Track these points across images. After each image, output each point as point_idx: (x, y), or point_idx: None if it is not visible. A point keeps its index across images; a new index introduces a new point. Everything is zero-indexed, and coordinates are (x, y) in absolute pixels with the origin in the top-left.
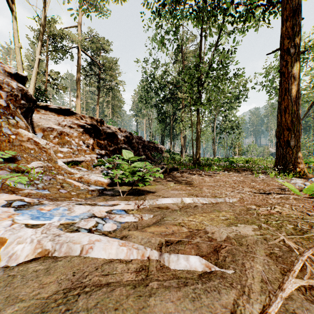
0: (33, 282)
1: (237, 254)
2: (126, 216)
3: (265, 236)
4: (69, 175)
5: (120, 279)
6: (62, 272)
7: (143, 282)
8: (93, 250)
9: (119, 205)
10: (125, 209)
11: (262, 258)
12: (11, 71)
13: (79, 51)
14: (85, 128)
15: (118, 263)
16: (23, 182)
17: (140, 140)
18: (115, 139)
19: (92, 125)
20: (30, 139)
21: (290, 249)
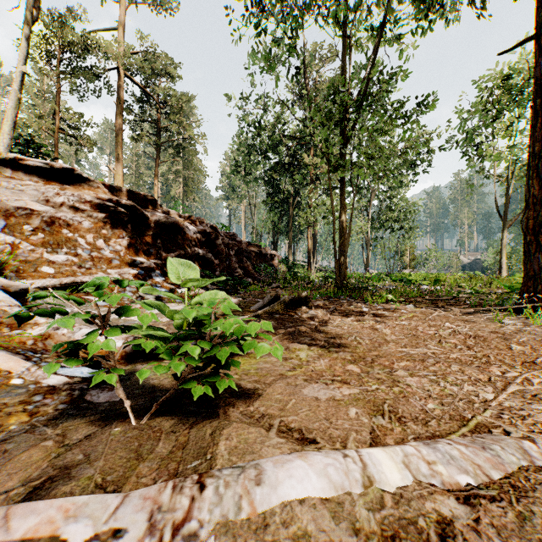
0: None
1: None
2: None
3: None
4: (9, 331)
5: None
6: None
7: None
8: None
9: None
10: None
11: None
12: None
13: (120, 75)
14: (109, 211)
15: None
16: None
17: (232, 239)
18: (180, 237)
19: (126, 207)
20: None
21: None
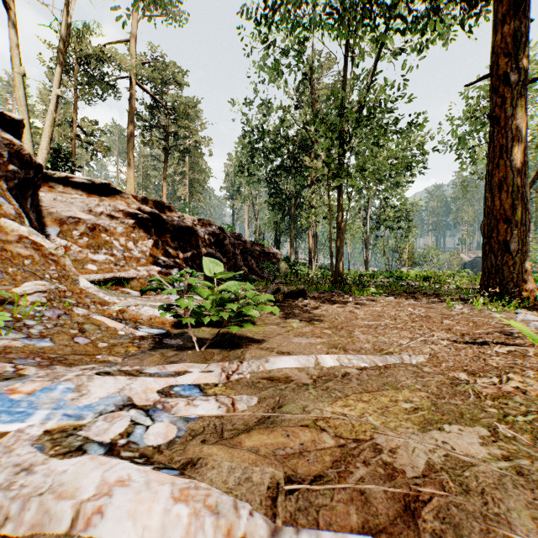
0: None
1: (466, 526)
2: (201, 403)
3: (517, 462)
4: (101, 306)
5: None
6: None
7: None
8: (104, 519)
9: (189, 375)
10: (201, 384)
11: None
12: None
13: (131, 85)
14: (137, 218)
15: None
16: None
17: (237, 239)
18: (193, 239)
19: (151, 214)
20: (24, 238)
21: None
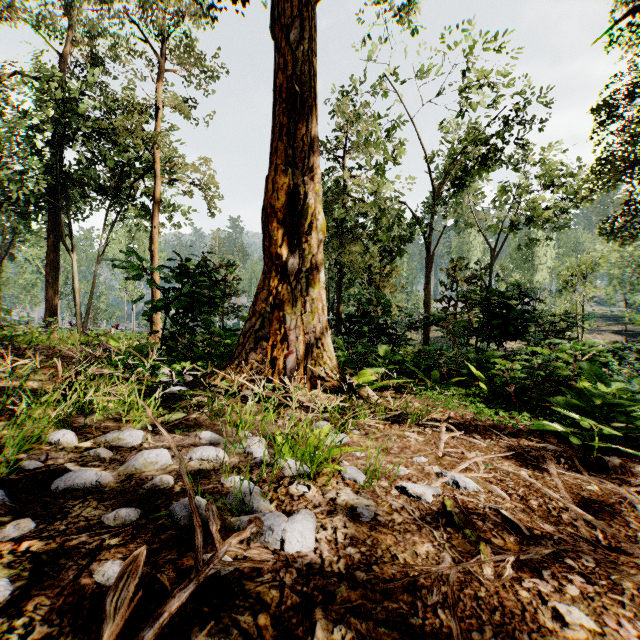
0: None
1: None
2: None
3: None
4: None
5: None
6: None
7: None
8: None
9: None
10: None
11: None
12: None
13: None
14: None
15: None
16: None
17: None
18: None
19: None
20: None
21: None
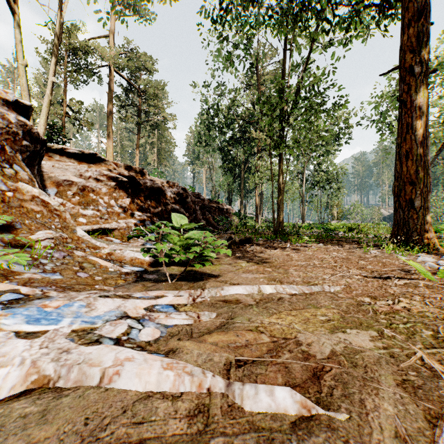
0: (16, 438)
1: (351, 384)
2: (176, 316)
3: (392, 350)
4: (94, 250)
5: (162, 432)
6: (67, 418)
7: (201, 437)
8: (120, 378)
9: (166, 298)
10: (174, 304)
11: (391, 391)
12: (7, 98)
13: (111, 71)
14: (118, 181)
15: (160, 399)
16: (22, 262)
17: (197, 198)
18: (162, 197)
19: (128, 177)
20: (36, 198)
21: (434, 373)
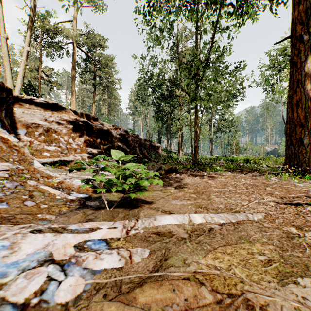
0: None
1: None
2: (106, 256)
3: None
4: (47, 179)
5: None
6: None
7: None
8: None
9: (99, 231)
10: (107, 238)
11: None
12: None
13: (74, 47)
14: (75, 124)
15: None
16: None
17: (136, 138)
18: (109, 137)
19: (83, 122)
20: None
21: None
